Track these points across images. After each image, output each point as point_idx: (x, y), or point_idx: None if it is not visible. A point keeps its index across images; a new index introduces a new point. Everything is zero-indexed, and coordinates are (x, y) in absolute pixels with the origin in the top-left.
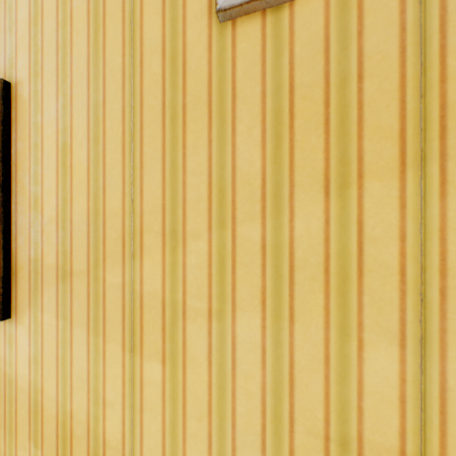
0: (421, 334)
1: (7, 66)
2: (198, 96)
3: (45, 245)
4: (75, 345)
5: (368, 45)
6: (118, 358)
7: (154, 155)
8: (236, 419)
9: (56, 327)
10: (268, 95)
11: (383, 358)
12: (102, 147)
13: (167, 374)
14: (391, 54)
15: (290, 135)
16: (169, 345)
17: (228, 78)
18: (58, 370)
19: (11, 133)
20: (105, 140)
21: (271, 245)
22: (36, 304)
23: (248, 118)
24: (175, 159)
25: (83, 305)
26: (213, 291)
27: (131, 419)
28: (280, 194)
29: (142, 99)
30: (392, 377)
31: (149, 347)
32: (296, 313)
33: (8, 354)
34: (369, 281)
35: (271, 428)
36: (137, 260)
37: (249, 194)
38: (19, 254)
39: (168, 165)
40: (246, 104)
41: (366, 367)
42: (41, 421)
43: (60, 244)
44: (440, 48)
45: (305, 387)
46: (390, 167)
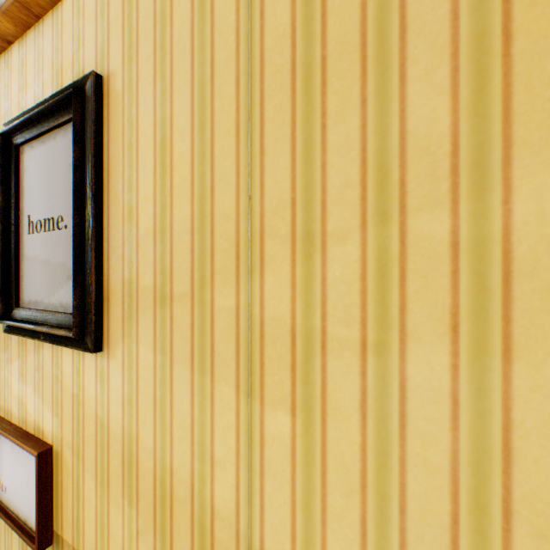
0: None
1: (98, 58)
2: (344, 41)
3: (141, 263)
4: (175, 385)
5: None
6: (230, 403)
7: (280, 134)
8: (407, 501)
9: (153, 362)
10: (463, 14)
11: None
12: (210, 134)
13: (298, 428)
14: None
15: (503, 68)
16: (300, 390)
17: (393, 3)
18: (156, 415)
19: (103, 135)
20: (213, 125)
21: (469, 242)
22: (130, 335)
23: (427, 56)
24: (310, 135)
25: (186, 335)
26: (368, 315)
27: (247, 484)
28: (484, 161)
29: (263, 62)
30: None
31: (273, 391)
32: (514, 345)
33: (99, 393)
34: None
35: (467, 521)
36: (255, 276)
37: (428, 168)
38: (111, 275)
39: (299, 144)
40: (424, 35)
41: None
42: (136, 475)
43: (158, 261)
44: None
45: (533, 464)
46: None
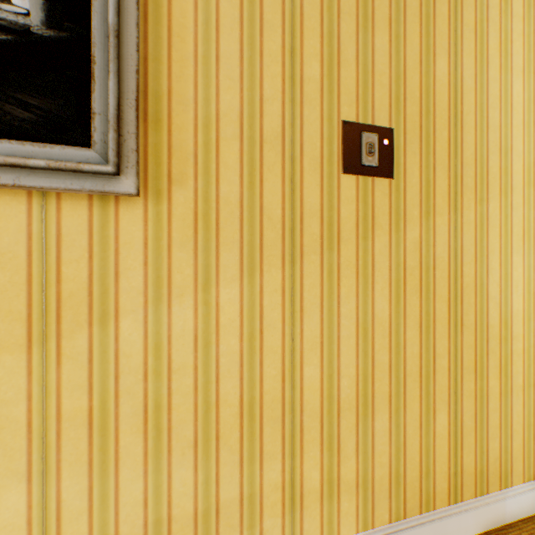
0: (45, 467)
1: None
2: None
3: None
4: None
5: (2, 243)
6: None
7: None
8: None
9: None
10: None
11: (15, 494)
12: None
13: None
14: (22, 255)
15: None
16: None
17: None
18: None
19: None
20: None
21: None
22: None
23: None
24: None
25: None
26: None
27: None
28: None
29: None
30: (22, 508)
31: None
32: None
33: None
34: (3, 436)
35: None
36: None
37: None
38: None
39: None
40: None
41: (1, 507)
42: None
43: None
44: (58, 258)
45: None
46: (21, 343)
